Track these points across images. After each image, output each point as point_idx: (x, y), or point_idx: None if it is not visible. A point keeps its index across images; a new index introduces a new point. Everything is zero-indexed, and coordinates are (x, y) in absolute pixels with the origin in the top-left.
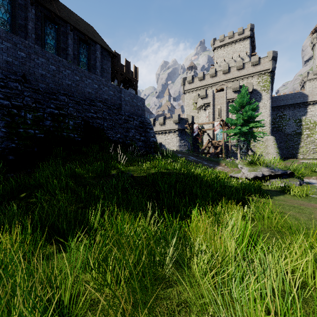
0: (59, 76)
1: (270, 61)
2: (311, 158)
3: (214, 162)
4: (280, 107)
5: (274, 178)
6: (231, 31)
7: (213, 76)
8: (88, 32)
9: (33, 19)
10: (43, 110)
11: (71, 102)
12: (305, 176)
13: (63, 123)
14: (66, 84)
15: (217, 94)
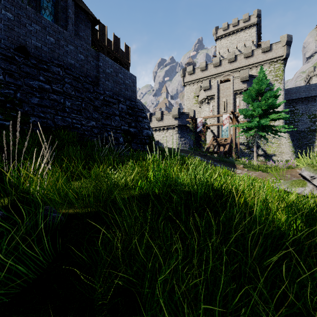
0: None
1: (283, 46)
2: None
3: (228, 163)
4: (292, 101)
5: None
6: (235, 18)
7: (217, 66)
8: None
9: None
10: None
11: None
12: None
13: None
14: None
15: (222, 85)
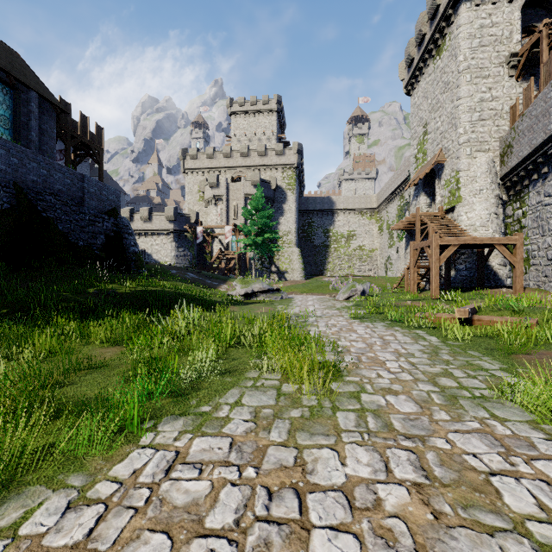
0: None
1: (295, 154)
2: (338, 275)
3: (220, 280)
4: (309, 212)
5: (263, 294)
6: (253, 96)
7: (228, 157)
8: (13, 67)
9: None
10: None
11: (7, 195)
12: (302, 293)
13: None
14: None
15: (233, 185)
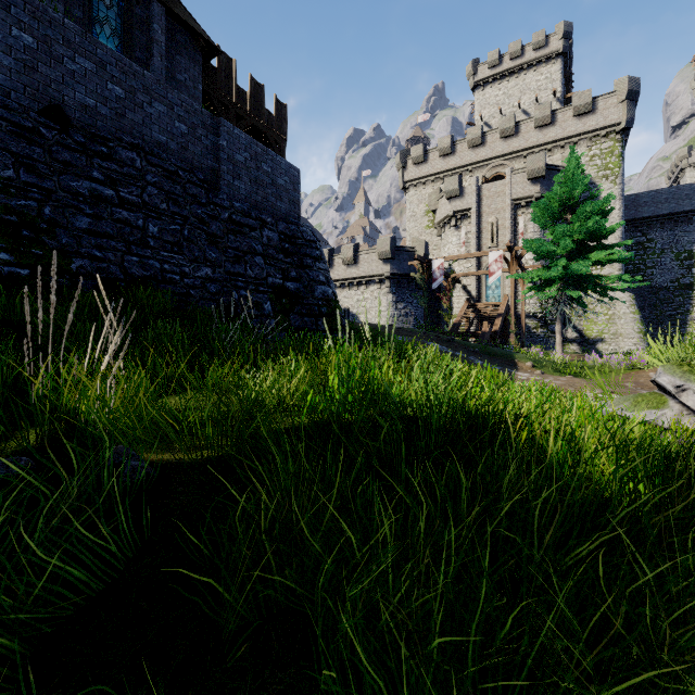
0: None
1: (621, 103)
2: None
3: (499, 358)
4: (640, 223)
5: None
6: (516, 42)
7: (476, 145)
8: None
9: None
10: None
11: None
12: None
13: None
14: None
15: (488, 187)
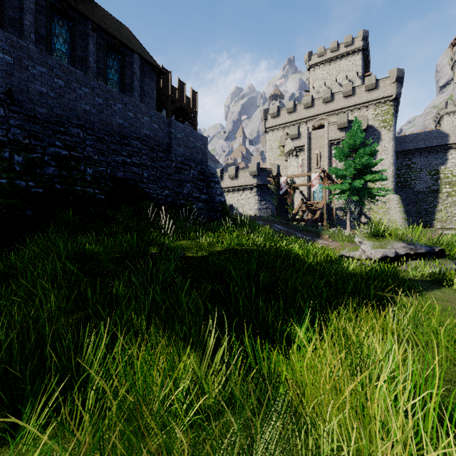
0: (70, 96)
1: (393, 83)
2: (454, 227)
3: (312, 233)
4: (407, 153)
5: (414, 258)
6: (334, 42)
7: (308, 107)
8: (120, 35)
9: (32, 9)
10: (42, 149)
11: (90, 138)
12: None
13: (76, 170)
14: (82, 110)
15: (315, 133)
